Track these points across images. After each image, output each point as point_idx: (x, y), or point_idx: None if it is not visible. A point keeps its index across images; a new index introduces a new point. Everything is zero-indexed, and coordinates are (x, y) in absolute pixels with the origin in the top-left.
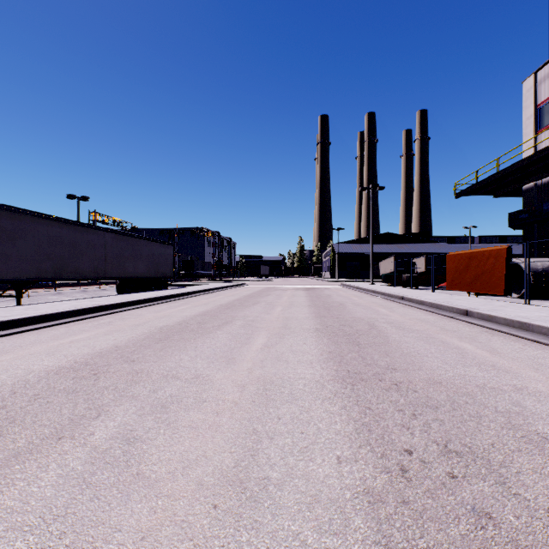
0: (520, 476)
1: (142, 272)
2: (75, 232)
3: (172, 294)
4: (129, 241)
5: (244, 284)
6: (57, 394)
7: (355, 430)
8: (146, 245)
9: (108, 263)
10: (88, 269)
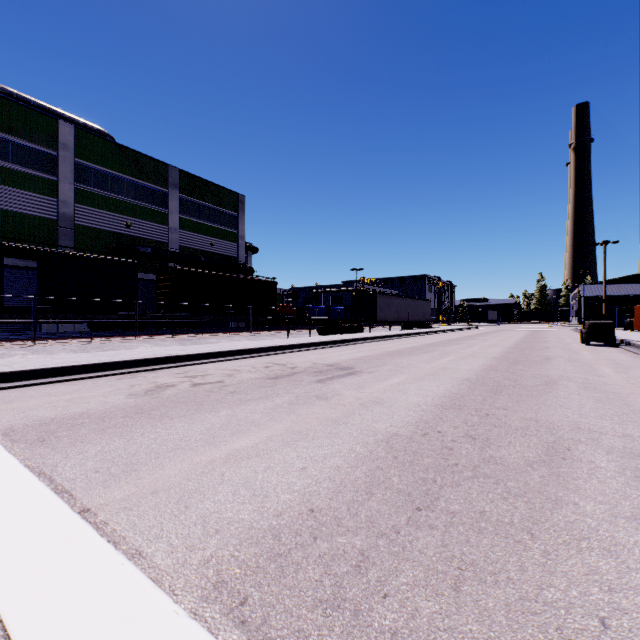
0: (537, 341)
1: (419, 318)
2: (401, 300)
3: (445, 329)
4: (415, 302)
5: (477, 327)
6: (465, 338)
7: (518, 340)
8: (420, 303)
9: (409, 314)
10: (404, 317)
